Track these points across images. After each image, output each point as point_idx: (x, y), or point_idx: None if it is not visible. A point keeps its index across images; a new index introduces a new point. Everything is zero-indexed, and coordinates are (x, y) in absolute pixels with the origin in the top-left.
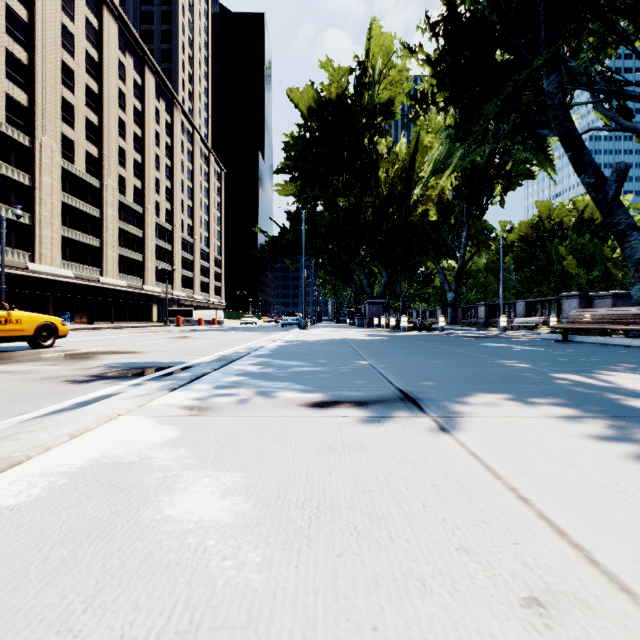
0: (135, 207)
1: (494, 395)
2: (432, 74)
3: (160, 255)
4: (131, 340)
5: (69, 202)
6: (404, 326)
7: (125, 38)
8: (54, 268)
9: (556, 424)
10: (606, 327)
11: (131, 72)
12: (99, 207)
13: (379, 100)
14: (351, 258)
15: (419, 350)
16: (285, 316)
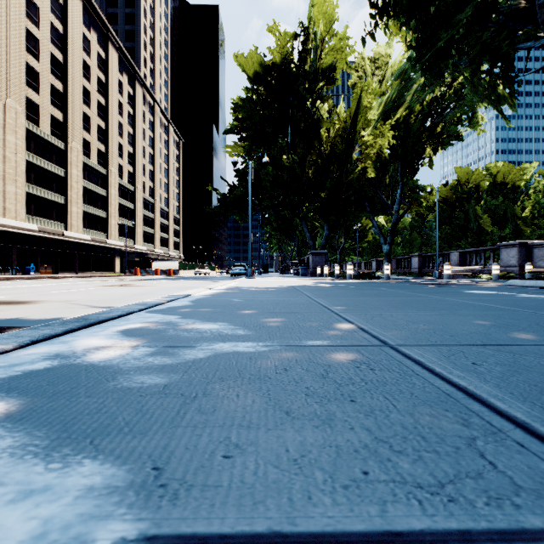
0: (99, 168)
1: None
2: None
3: (123, 213)
4: (59, 288)
5: (34, 161)
6: (350, 274)
7: (89, 15)
8: (18, 222)
9: None
10: None
11: (95, 46)
12: (64, 167)
13: (321, 64)
14: (295, 213)
15: (403, 299)
16: (234, 266)
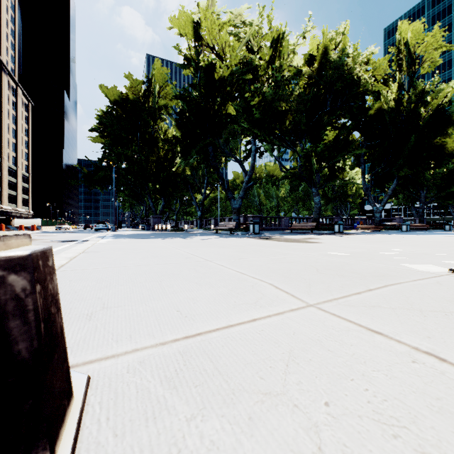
0: None
1: (165, 238)
2: (176, 126)
3: None
4: None
5: None
6: (169, 229)
7: None
8: None
9: (167, 238)
10: (221, 228)
11: None
12: None
13: (159, 104)
14: (143, 189)
15: (163, 235)
16: (97, 224)
